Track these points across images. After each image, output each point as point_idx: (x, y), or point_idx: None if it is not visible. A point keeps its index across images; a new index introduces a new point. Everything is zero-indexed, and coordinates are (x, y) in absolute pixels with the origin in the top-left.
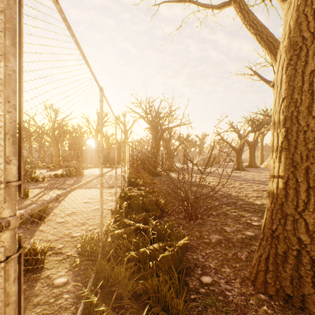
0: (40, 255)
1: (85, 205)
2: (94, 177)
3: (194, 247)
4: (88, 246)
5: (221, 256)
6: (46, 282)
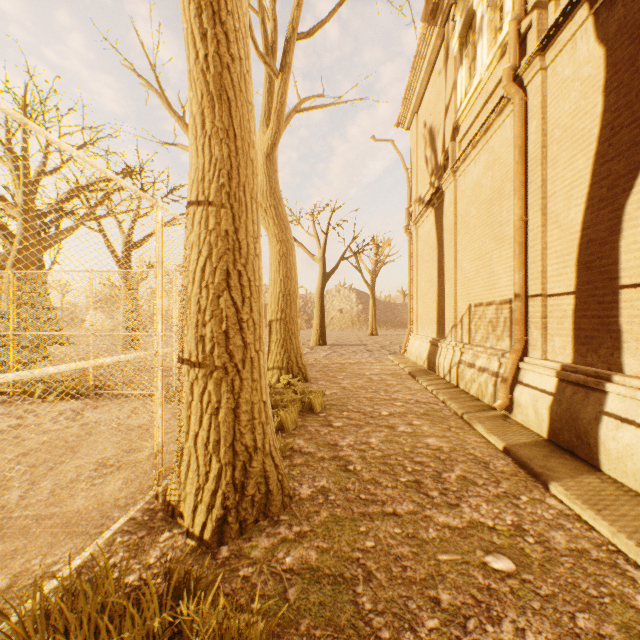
0: None
1: None
2: None
3: None
4: None
5: None
6: None
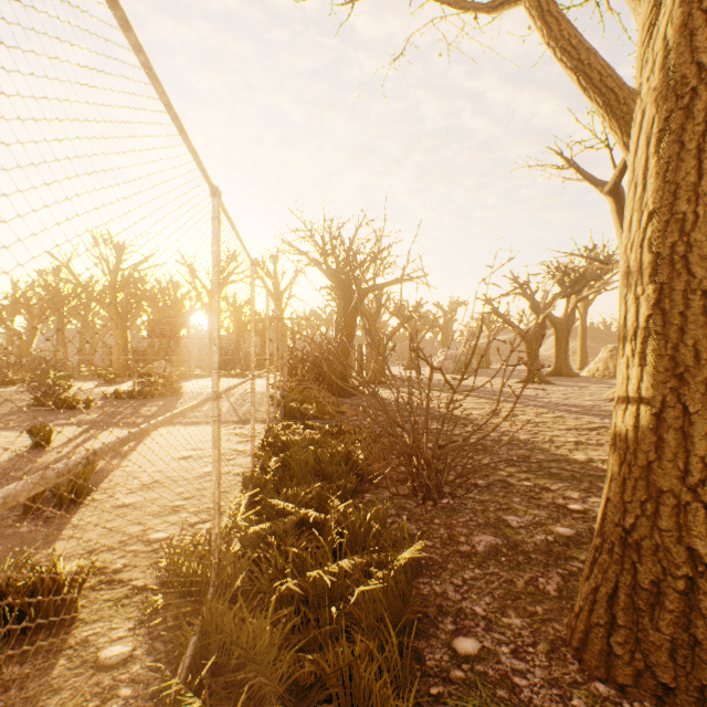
0: (68, 589)
1: (182, 464)
2: (197, 403)
3: (435, 564)
4: (185, 564)
5: (499, 586)
6: (80, 657)
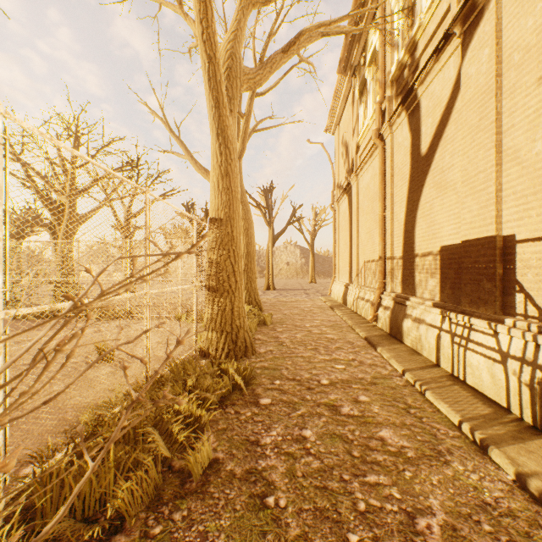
0: None
1: None
2: None
3: None
4: None
5: None
6: None
